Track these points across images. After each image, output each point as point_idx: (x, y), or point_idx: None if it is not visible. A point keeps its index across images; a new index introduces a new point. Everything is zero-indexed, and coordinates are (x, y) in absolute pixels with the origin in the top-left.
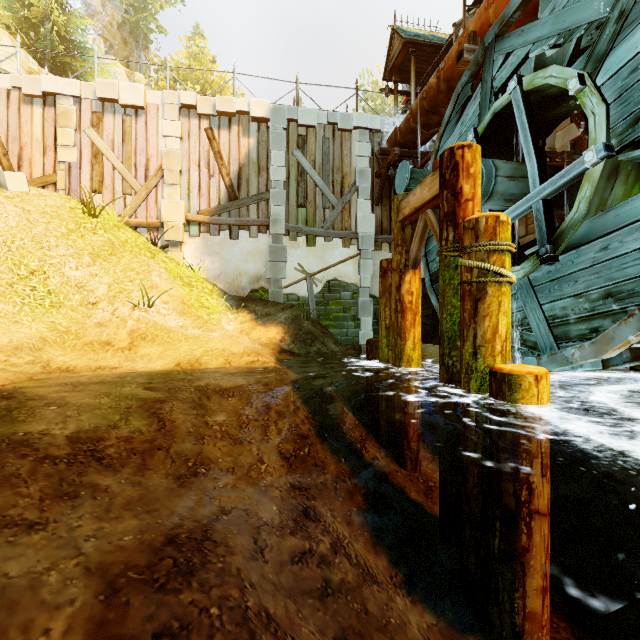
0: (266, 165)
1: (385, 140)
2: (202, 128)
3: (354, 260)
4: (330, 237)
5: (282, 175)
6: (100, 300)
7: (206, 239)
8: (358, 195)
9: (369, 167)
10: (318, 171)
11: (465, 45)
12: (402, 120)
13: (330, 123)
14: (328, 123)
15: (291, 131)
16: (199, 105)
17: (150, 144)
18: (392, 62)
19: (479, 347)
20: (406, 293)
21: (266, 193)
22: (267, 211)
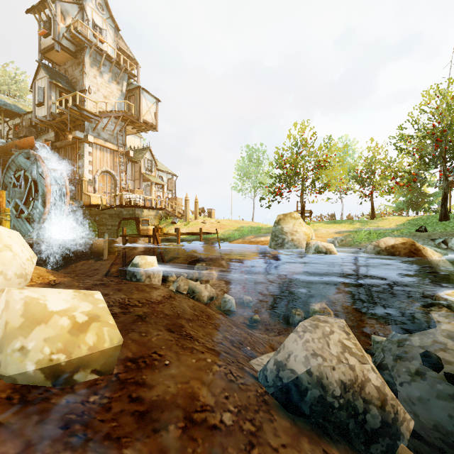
0: None
1: None
2: None
3: None
4: None
5: None
6: None
7: None
8: None
9: None
10: None
11: (13, 149)
12: None
13: None
14: None
15: None
16: None
17: None
18: None
19: None
20: None
21: None
22: None
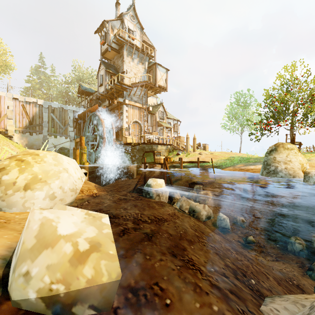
0: (42, 116)
1: (77, 113)
2: (20, 104)
3: (68, 142)
4: (61, 136)
5: (47, 119)
6: (0, 152)
7: (21, 135)
8: (69, 126)
9: (73, 119)
10: (58, 119)
11: (88, 113)
12: (82, 109)
13: (61, 107)
14: (61, 107)
15: (49, 108)
16: (19, 98)
17: (2, 107)
18: (80, 91)
19: (82, 160)
20: (77, 153)
21: (42, 124)
22: (42, 128)
